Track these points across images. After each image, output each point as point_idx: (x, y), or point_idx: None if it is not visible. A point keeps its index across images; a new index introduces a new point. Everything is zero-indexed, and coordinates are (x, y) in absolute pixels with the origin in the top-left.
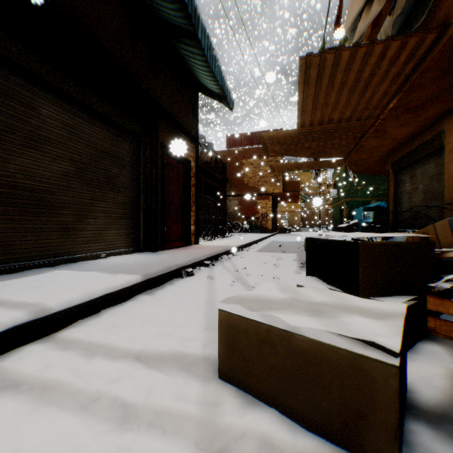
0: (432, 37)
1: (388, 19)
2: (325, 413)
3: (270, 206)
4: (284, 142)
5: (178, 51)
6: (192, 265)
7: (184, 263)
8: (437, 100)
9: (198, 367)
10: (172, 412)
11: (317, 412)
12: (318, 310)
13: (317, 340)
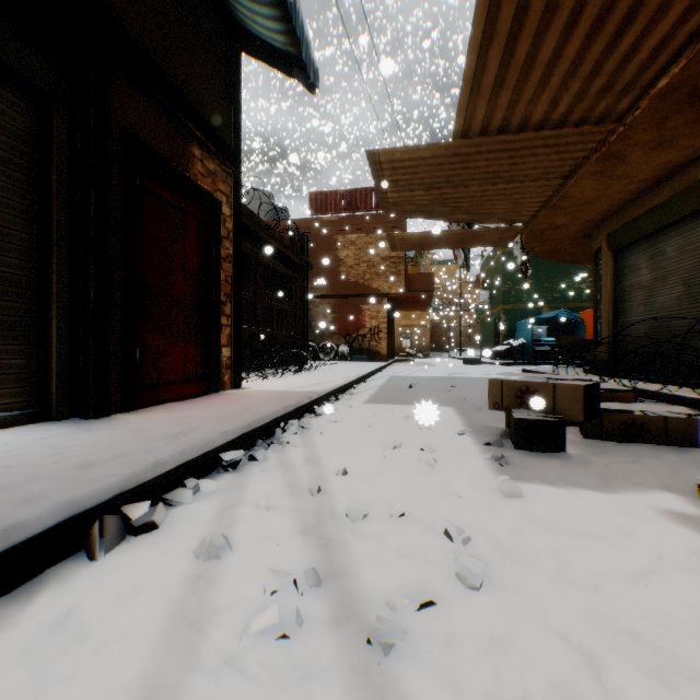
0: None
1: None
2: None
3: (384, 315)
4: (420, 180)
5: None
6: (169, 475)
7: (123, 483)
8: None
9: None
10: None
11: None
12: None
13: None
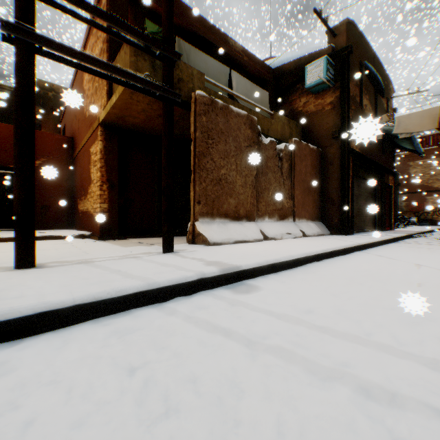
0: None
1: None
2: None
3: None
4: None
5: (391, 139)
6: (411, 234)
7: (410, 233)
8: None
9: None
10: None
11: None
12: None
13: None
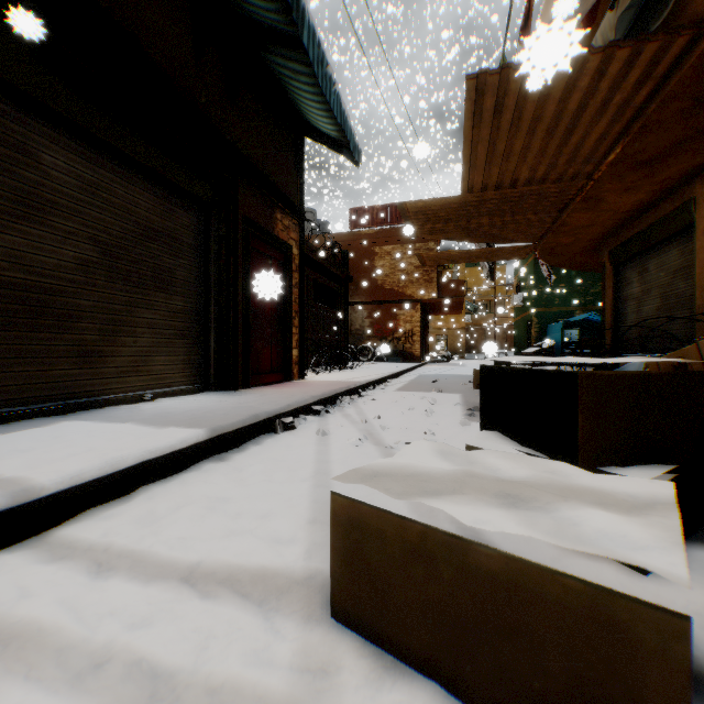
0: (682, 43)
1: (608, 16)
2: (534, 699)
3: (417, 319)
4: (440, 217)
5: (272, 69)
6: (292, 412)
7: (279, 409)
8: (684, 149)
9: (295, 594)
10: (241, 690)
11: (519, 695)
12: (513, 495)
13: (519, 557)
